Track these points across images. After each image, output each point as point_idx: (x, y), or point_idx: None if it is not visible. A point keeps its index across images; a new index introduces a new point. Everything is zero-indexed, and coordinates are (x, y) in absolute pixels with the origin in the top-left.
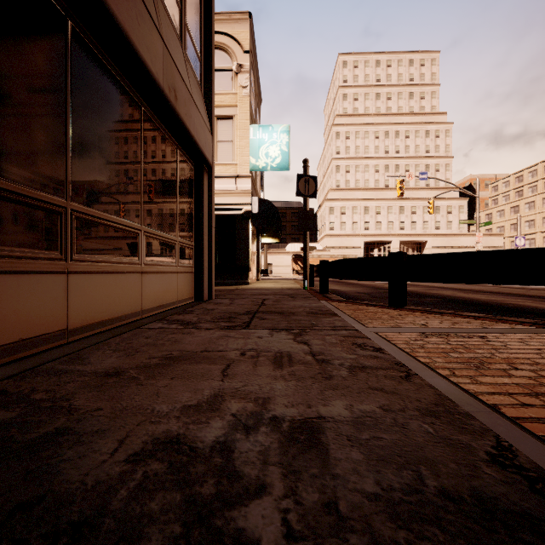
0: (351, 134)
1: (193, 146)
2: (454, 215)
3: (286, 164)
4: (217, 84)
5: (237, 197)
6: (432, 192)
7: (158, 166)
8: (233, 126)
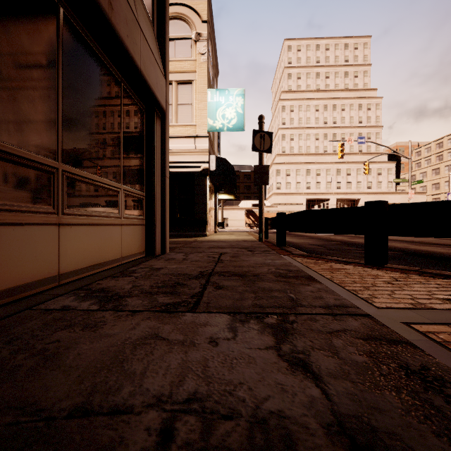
0: (295, 107)
1: (140, 80)
2: (383, 176)
3: (241, 125)
4: (178, 52)
5: (196, 156)
6: (364, 157)
7: (91, 93)
8: (192, 90)
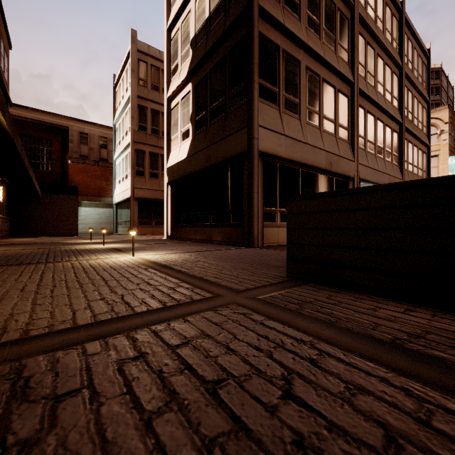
0: None
1: None
2: None
3: None
4: None
5: None
6: None
7: None
8: (438, 159)
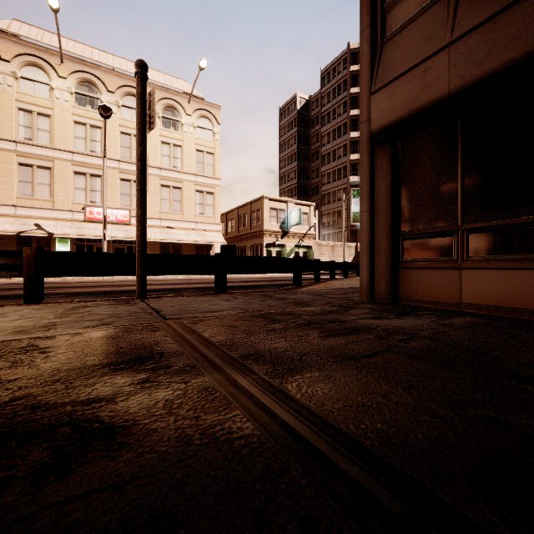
0: None
1: None
2: None
3: None
4: None
5: None
6: None
7: None
8: None
